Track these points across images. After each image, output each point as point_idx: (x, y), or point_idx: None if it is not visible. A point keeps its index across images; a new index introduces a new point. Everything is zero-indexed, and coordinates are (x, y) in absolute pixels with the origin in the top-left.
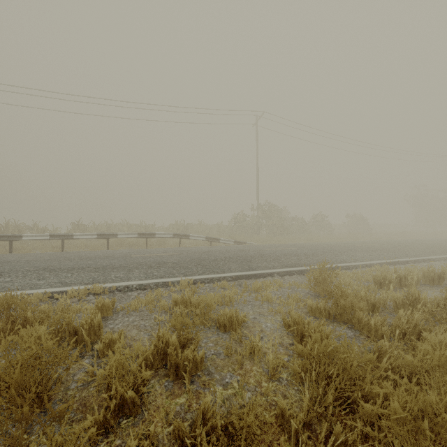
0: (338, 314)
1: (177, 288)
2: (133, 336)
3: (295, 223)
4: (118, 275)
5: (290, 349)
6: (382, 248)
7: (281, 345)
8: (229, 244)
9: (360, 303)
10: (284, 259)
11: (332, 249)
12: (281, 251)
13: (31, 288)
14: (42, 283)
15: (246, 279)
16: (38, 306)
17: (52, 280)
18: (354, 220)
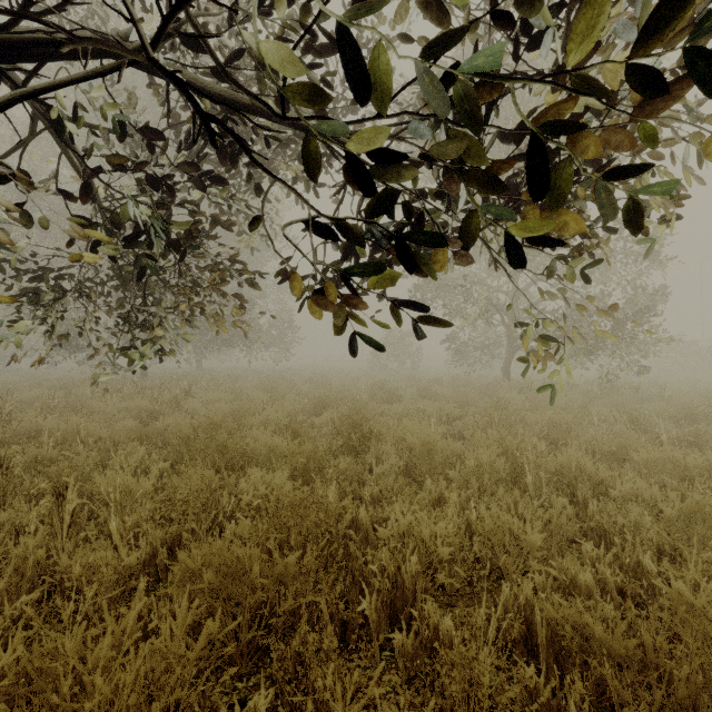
0: None
1: None
2: None
3: None
4: None
5: None
6: None
7: None
8: None
9: None
10: None
11: None
12: None
13: None
14: None
15: None
16: None
17: None
18: None
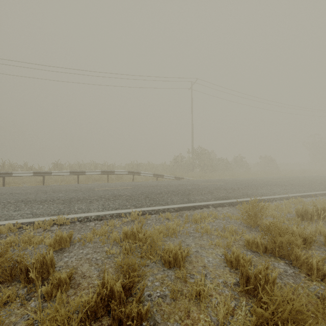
0: (275, 249)
1: (128, 219)
2: (84, 271)
3: (220, 163)
4: (80, 207)
5: (235, 290)
6: (292, 183)
7: (225, 285)
8: (171, 179)
9: (298, 241)
10: (216, 192)
11: (253, 184)
12: (213, 186)
13: (6, 219)
14: (16, 214)
15: (186, 210)
16: (8, 237)
17: (25, 211)
18: (265, 160)
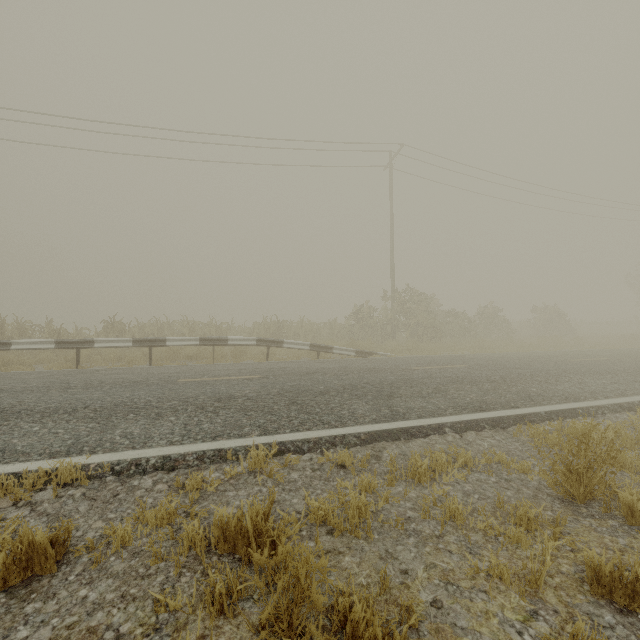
0: None
1: (241, 469)
2: None
3: (451, 320)
4: (130, 430)
5: None
6: (622, 366)
7: None
8: (348, 355)
9: None
10: (454, 391)
11: (533, 369)
12: (443, 373)
13: None
14: None
15: (388, 441)
16: None
17: None
18: (546, 315)
